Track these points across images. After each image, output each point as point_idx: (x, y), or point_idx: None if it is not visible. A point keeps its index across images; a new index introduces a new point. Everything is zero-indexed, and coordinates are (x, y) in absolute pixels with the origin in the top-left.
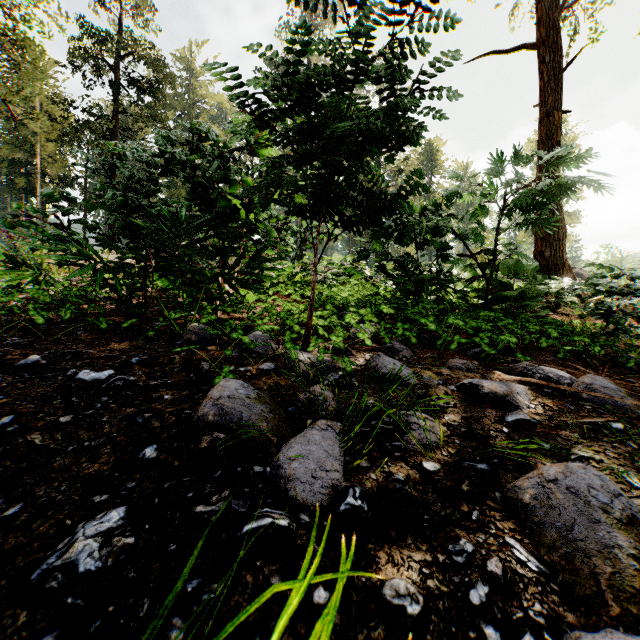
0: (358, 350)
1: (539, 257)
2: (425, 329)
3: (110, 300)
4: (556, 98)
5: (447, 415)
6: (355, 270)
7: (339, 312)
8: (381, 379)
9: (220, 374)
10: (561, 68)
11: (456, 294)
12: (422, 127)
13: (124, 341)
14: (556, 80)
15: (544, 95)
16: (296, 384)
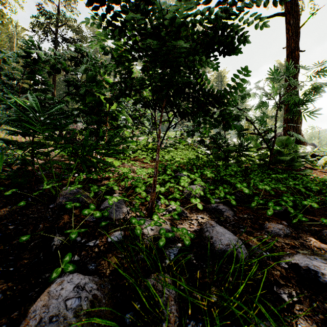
0: (191, 210)
1: (286, 133)
2: (238, 190)
3: (4, 171)
4: (296, 43)
5: (299, 321)
6: (182, 140)
7: (175, 173)
8: (217, 254)
9: (70, 250)
10: (299, 26)
11: (247, 158)
12: (246, 33)
13: (7, 206)
14: (296, 33)
15: (289, 41)
16: (138, 265)
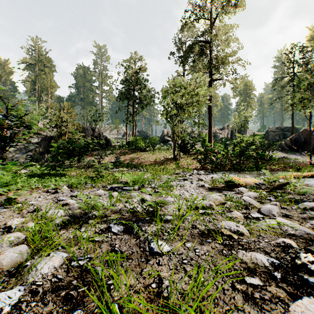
0: None
1: None
2: None
3: None
4: None
5: None
6: None
7: None
8: None
9: None
10: None
11: None
12: None
13: None
14: None
15: None
16: None
